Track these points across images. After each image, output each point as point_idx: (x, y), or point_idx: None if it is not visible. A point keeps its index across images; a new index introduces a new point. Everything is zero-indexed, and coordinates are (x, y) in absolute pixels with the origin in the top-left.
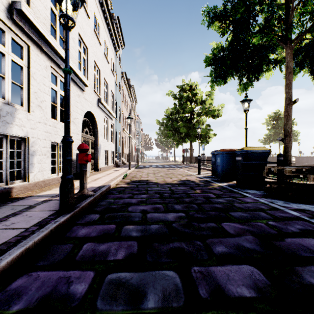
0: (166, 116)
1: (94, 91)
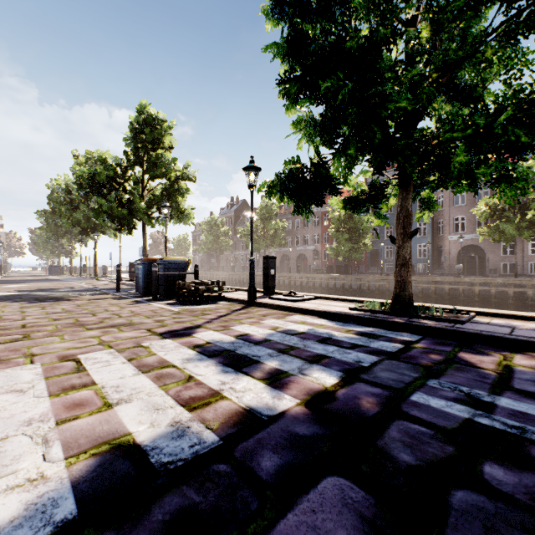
0: (36, 235)
1: None
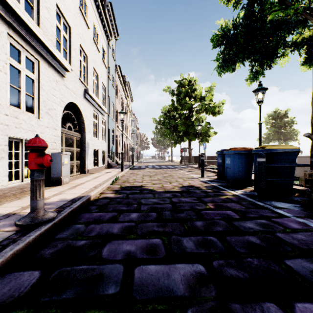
0: (163, 113)
1: (79, 79)
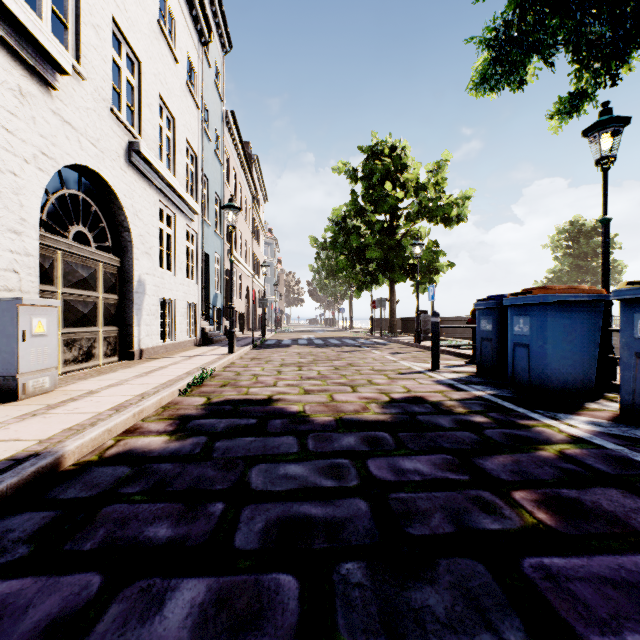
0: (333, 221)
1: (111, 110)
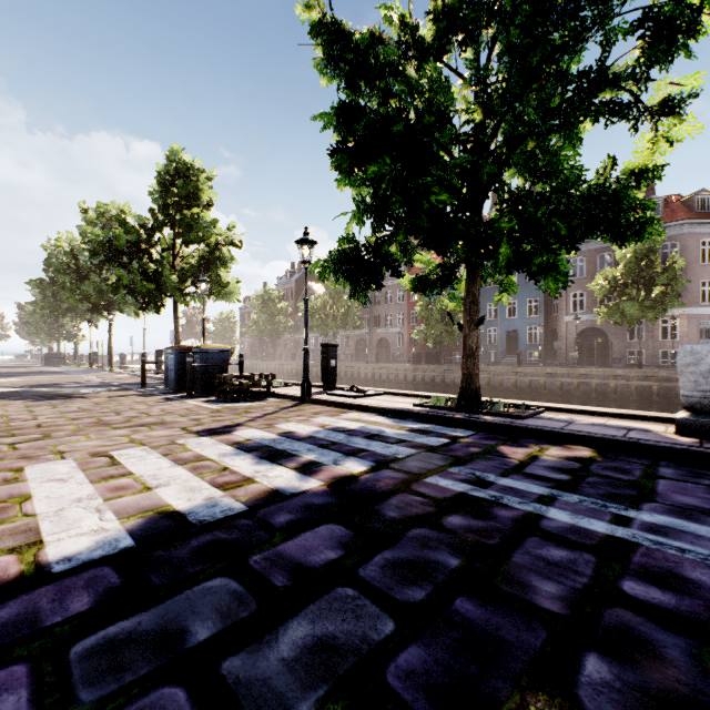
0: (27, 312)
1: None
